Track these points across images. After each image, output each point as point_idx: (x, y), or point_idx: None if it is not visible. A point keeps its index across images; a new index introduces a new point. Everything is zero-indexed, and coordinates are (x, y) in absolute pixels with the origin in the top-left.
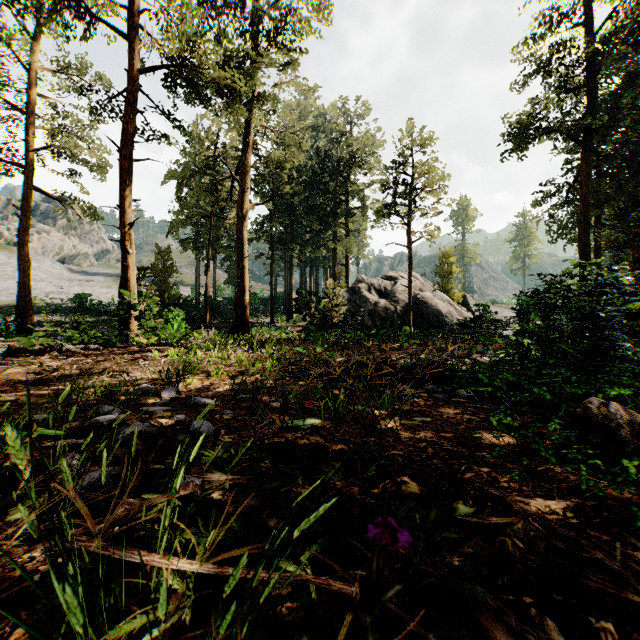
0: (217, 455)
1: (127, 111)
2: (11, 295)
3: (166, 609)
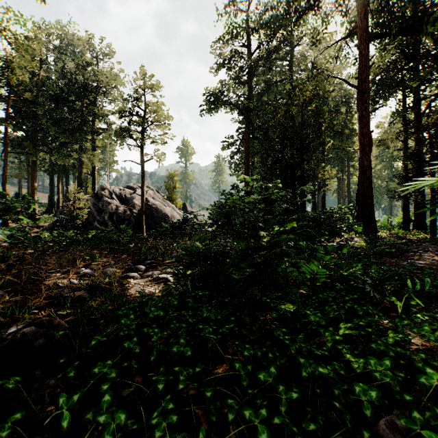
0: None
1: None
2: None
3: None
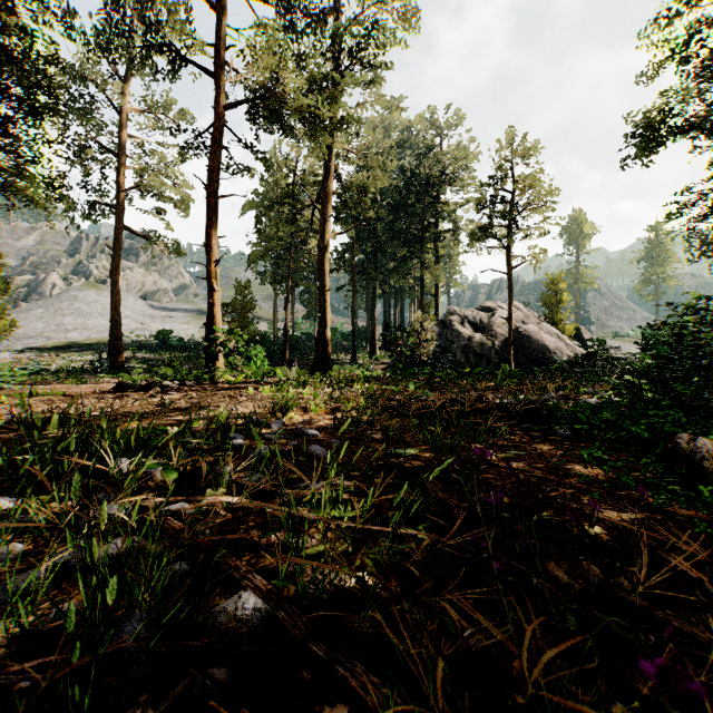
0: (338, 469)
1: (213, 148)
2: (100, 332)
3: (368, 504)
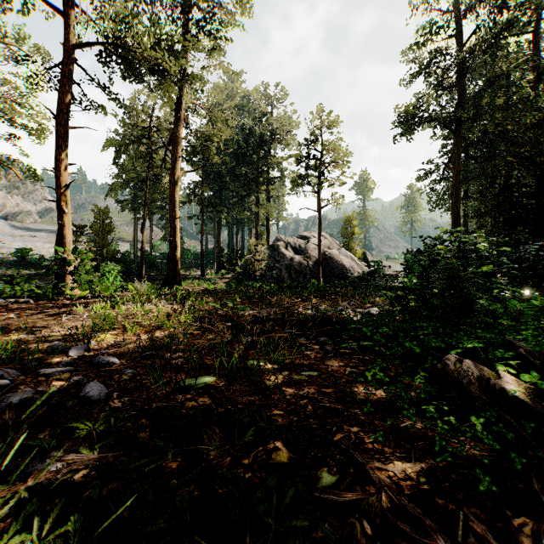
0: (93, 427)
1: (63, 82)
2: None
3: None
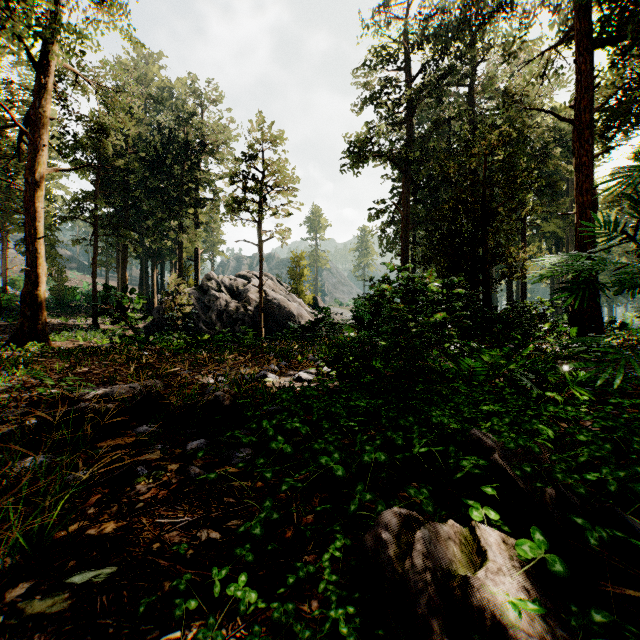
0: None
1: None
2: None
3: None
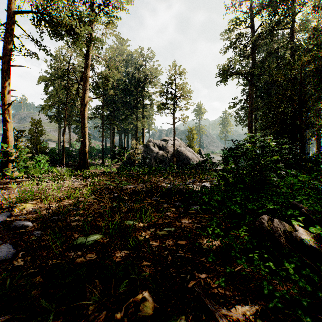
0: None
1: (7, 35)
2: None
3: None
